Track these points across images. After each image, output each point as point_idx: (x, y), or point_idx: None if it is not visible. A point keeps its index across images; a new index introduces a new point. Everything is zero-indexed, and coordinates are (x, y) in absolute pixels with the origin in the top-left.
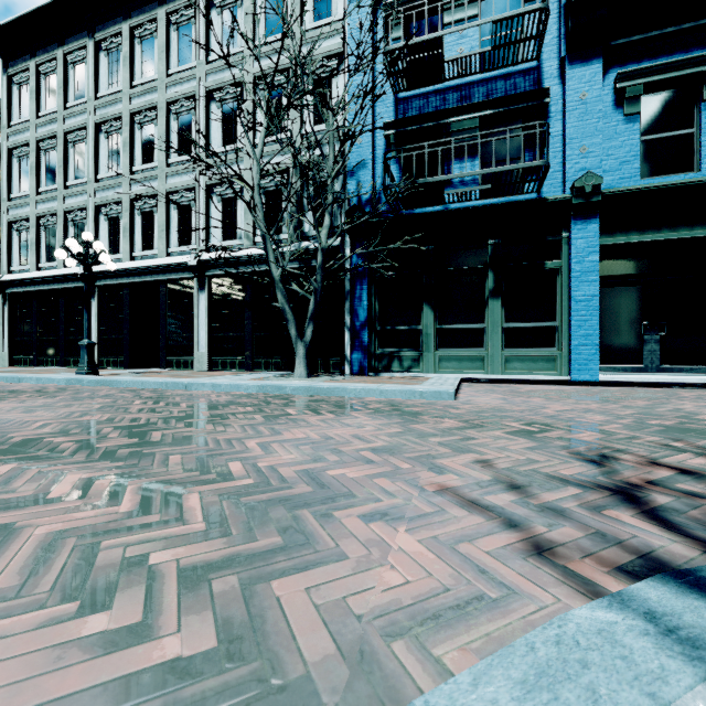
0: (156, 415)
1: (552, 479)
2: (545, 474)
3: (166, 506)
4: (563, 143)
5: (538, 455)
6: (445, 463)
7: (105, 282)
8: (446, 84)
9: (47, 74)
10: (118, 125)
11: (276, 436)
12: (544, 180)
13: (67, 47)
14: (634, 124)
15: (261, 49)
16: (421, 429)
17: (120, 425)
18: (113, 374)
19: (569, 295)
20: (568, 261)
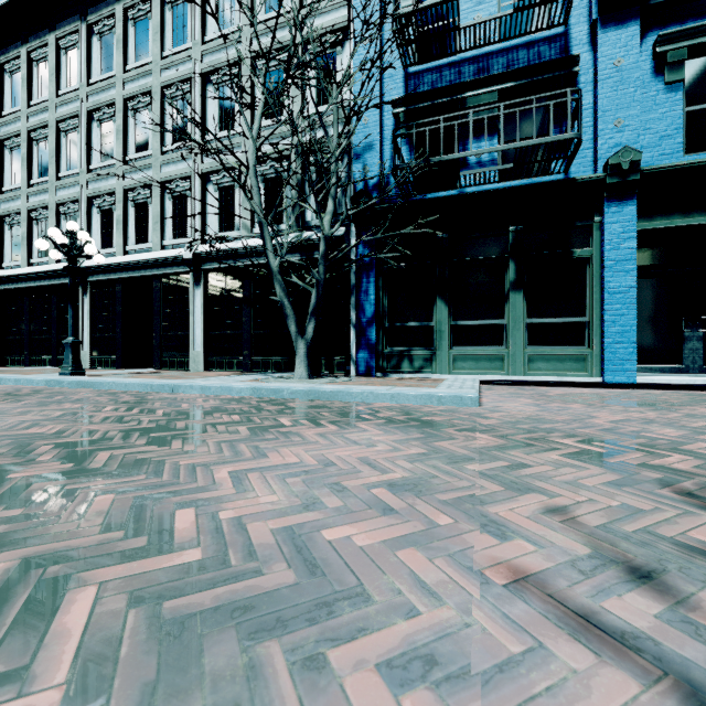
0: (119, 426)
1: (690, 552)
2: (671, 541)
3: (20, 626)
4: (594, 117)
5: (634, 496)
6: (502, 515)
7: (97, 278)
8: (461, 55)
9: (39, 61)
10: (111, 112)
11: (258, 459)
12: (574, 157)
13: (59, 32)
14: (677, 93)
15: (261, 25)
16: (450, 449)
17: (66, 441)
18: (101, 375)
19: (602, 286)
20: (600, 249)
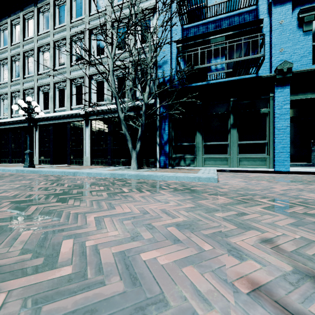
0: (45, 192)
1: None
2: None
3: None
4: (270, 48)
5: (306, 232)
6: (238, 243)
7: (42, 123)
8: (208, 20)
9: (16, 25)
10: (48, 47)
11: (110, 210)
12: (261, 66)
13: (24, 11)
14: (309, 36)
15: (115, 7)
16: (206, 204)
17: (17, 200)
18: (42, 167)
19: (274, 126)
20: (273, 109)
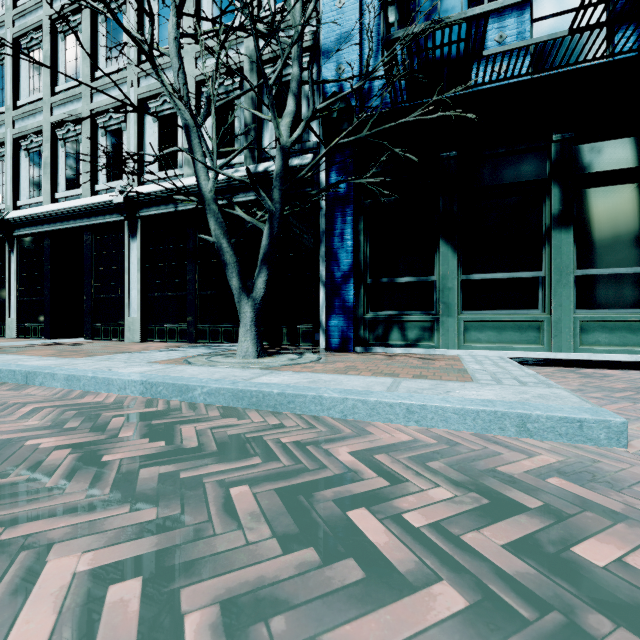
0: None
1: None
2: None
3: None
4: None
5: None
6: None
7: (23, 232)
8: None
9: None
10: (39, 36)
11: None
12: None
13: None
14: None
15: None
16: None
17: None
18: None
19: None
20: None
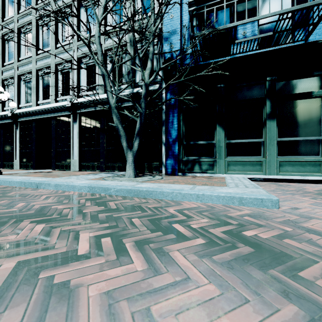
0: None
1: None
2: None
3: None
4: None
5: None
6: None
7: (23, 119)
8: None
9: None
10: (30, 27)
11: None
12: (318, 23)
13: None
14: None
15: None
16: None
17: None
18: (14, 173)
19: None
20: None
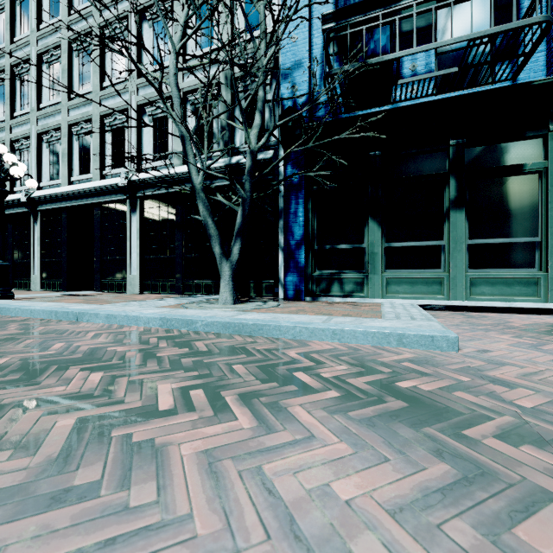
0: None
1: None
2: None
3: None
4: None
5: None
6: None
7: (45, 207)
8: None
9: None
10: (58, 53)
11: None
12: (532, 54)
13: None
14: None
15: None
16: None
17: None
18: (33, 297)
19: None
20: None
